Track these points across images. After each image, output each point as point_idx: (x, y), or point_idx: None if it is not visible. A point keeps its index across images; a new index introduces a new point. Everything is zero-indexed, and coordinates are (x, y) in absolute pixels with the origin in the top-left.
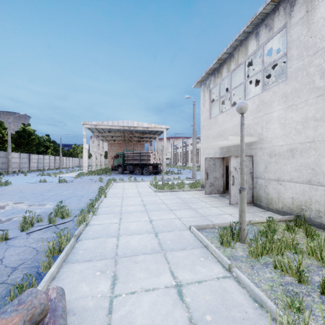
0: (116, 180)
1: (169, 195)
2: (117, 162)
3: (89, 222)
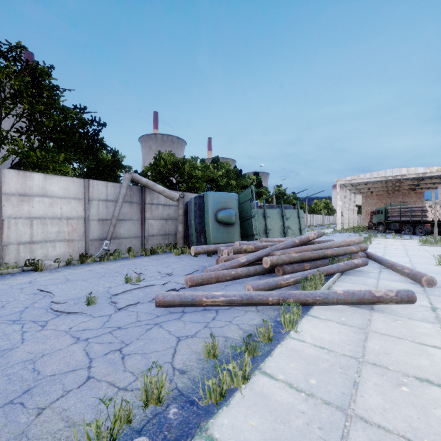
0: (377, 236)
1: (437, 248)
2: (377, 219)
3: None
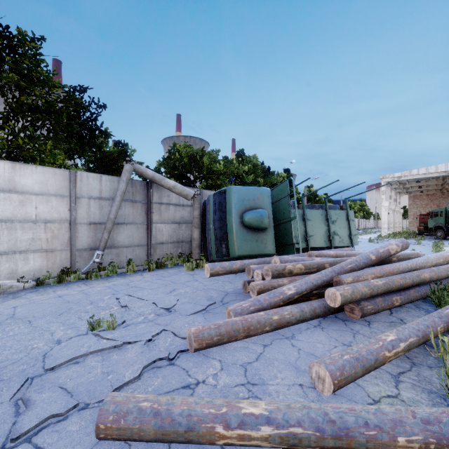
0: (443, 244)
1: None
2: (434, 223)
3: None
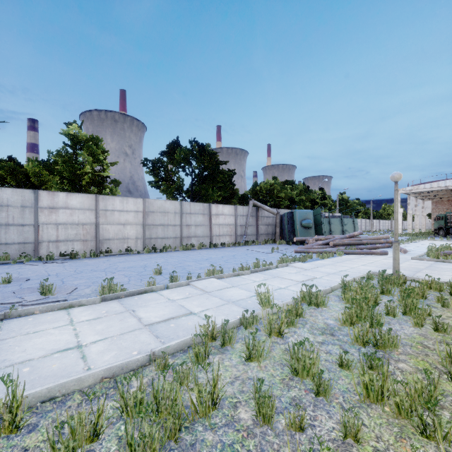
0: (427, 239)
1: None
2: (437, 225)
3: (400, 244)
